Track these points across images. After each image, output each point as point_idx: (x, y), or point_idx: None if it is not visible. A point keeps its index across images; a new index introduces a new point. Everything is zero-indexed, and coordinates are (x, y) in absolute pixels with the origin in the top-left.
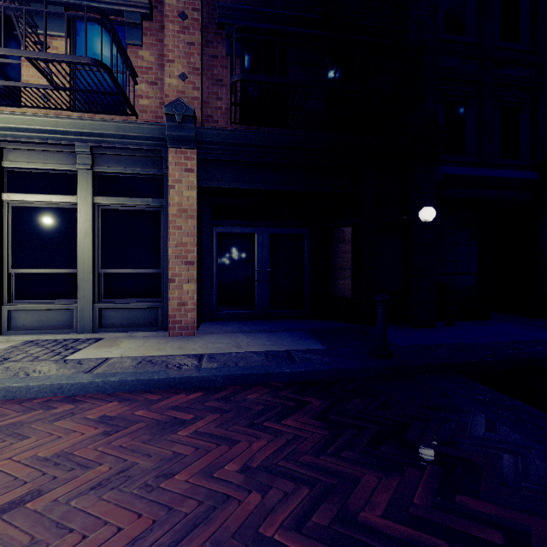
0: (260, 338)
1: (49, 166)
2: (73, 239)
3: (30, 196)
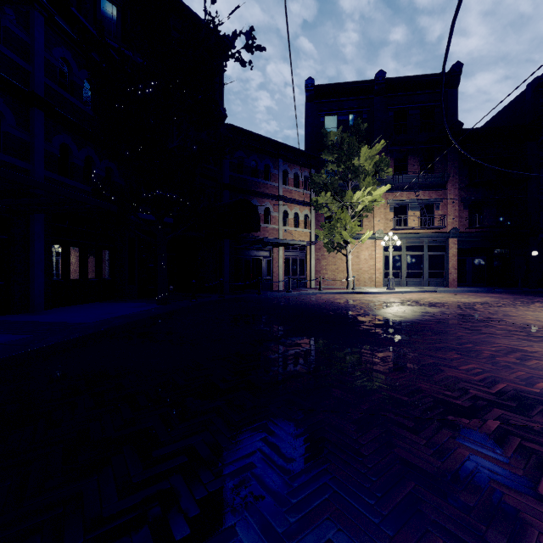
0: (479, 289)
1: (416, 245)
2: (421, 263)
3: (412, 252)
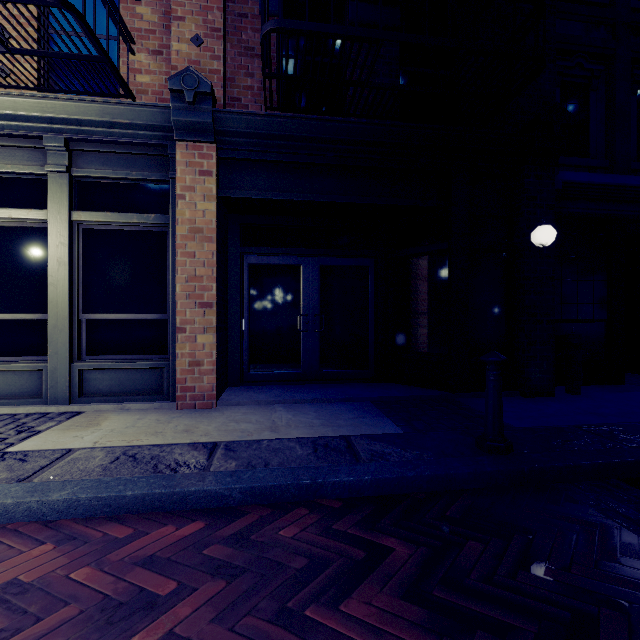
0: (306, 412)
1: (8, 167)
2: (42, 272)
3: None
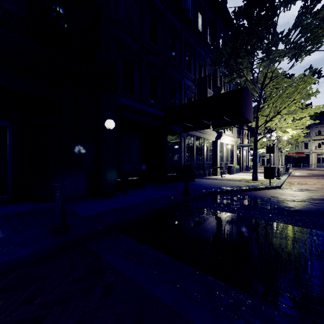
0: None
1: None
2: None
3: None
